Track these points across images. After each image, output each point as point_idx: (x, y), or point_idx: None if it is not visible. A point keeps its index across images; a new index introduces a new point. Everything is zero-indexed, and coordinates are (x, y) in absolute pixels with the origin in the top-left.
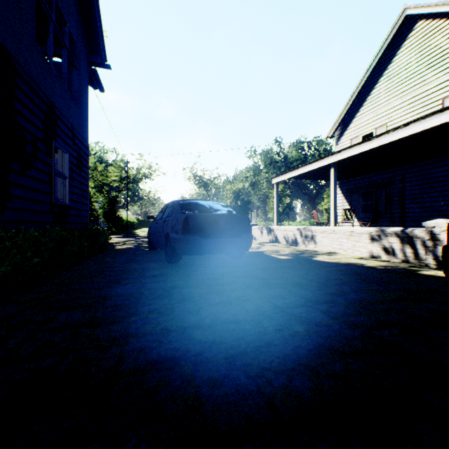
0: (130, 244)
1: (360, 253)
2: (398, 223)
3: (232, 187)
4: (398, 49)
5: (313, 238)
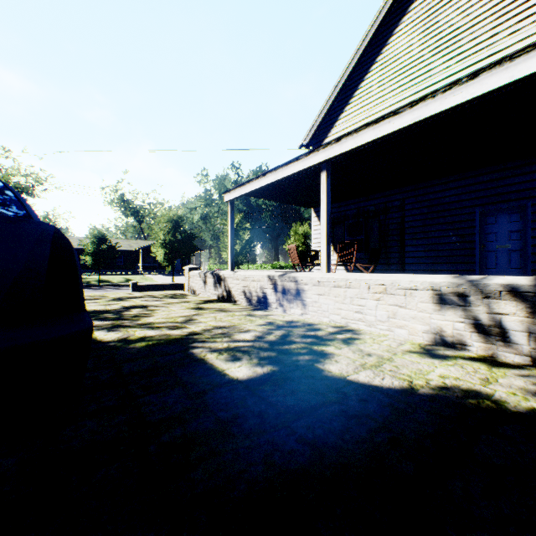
0: None
1: (410, 333)
2: (397, 266)
3: (168, 212)
4: (396, 26)
5: (301, 295)
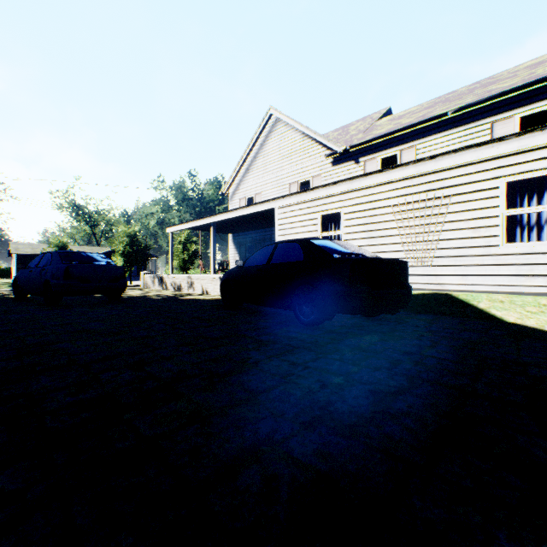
0: None
1: (217, 293)
2: None
3: (127, 229)
4: (268, 136)
5: (192, 284)
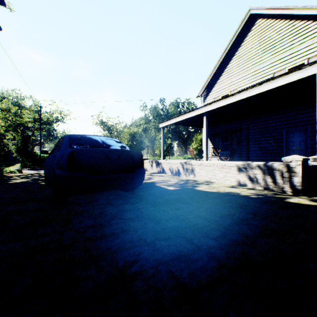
0: (30, 177)
1: (230, 182)
2: (245, 158)
3: (129, 130)
4: (245, 37)
5: (193, 169)
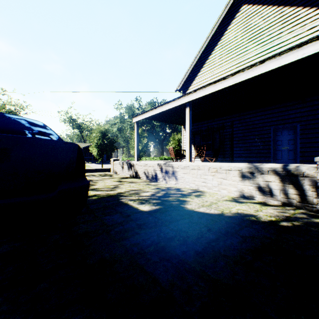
0: None
1: (228, 192)
2: (229, 158)
3: (99, 127)
4: (228, 25)
5: (175, 174)
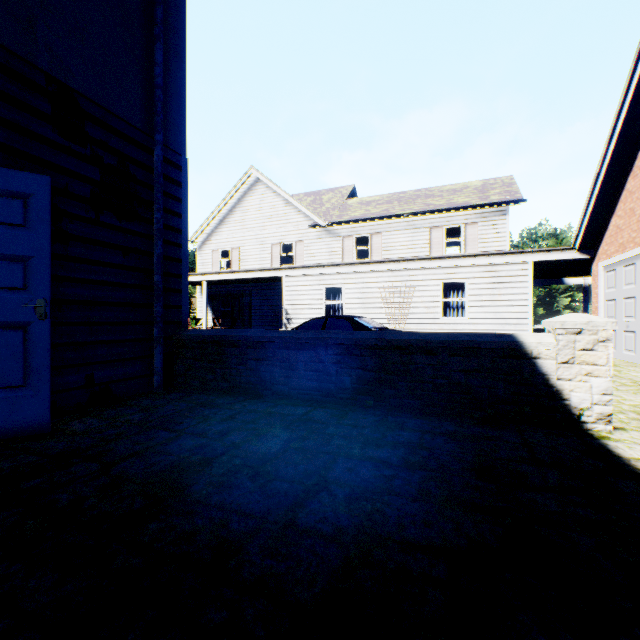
0: None
1: None
2: (248, 327)
3: None
4: (247, 193)
5: None
